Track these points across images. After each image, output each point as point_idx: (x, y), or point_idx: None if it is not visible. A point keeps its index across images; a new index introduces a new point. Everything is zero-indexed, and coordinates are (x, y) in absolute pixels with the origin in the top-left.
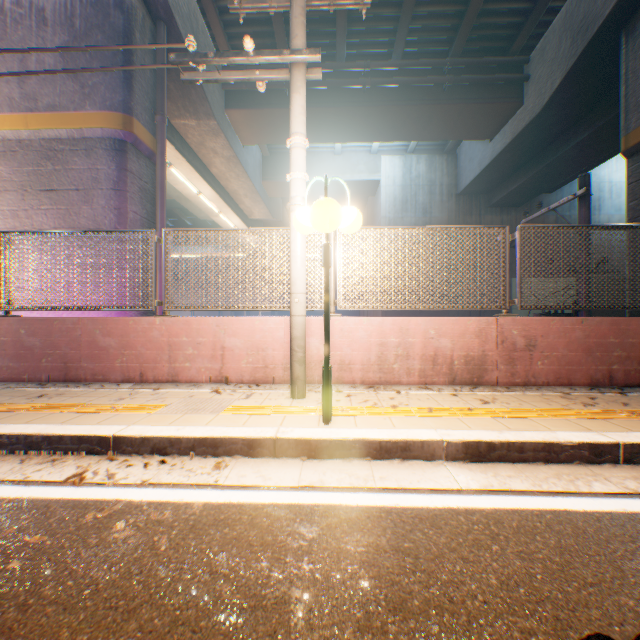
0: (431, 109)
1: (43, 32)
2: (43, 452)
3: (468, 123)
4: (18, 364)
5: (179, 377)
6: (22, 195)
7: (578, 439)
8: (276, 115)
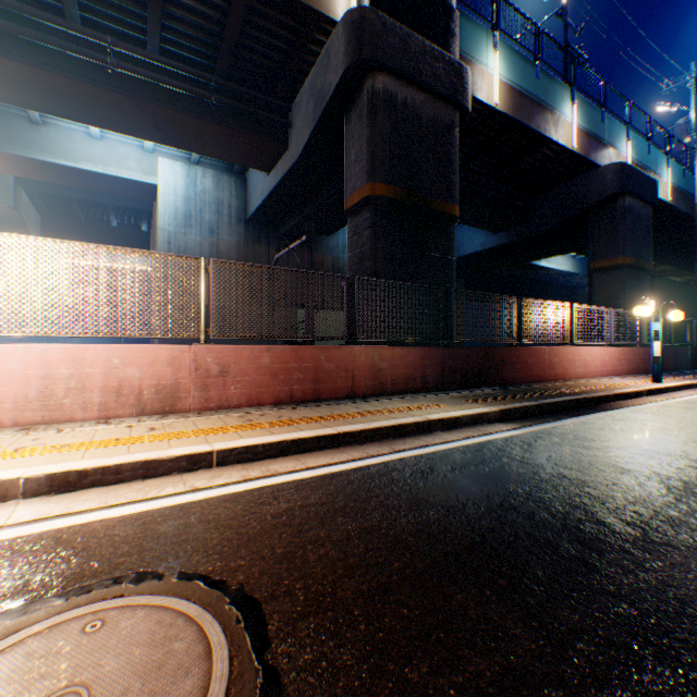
0: (200, 123)
1: None
2: None
3: (243, 150)
4: None
5: None
6: None
7: (181, 452)
8: None
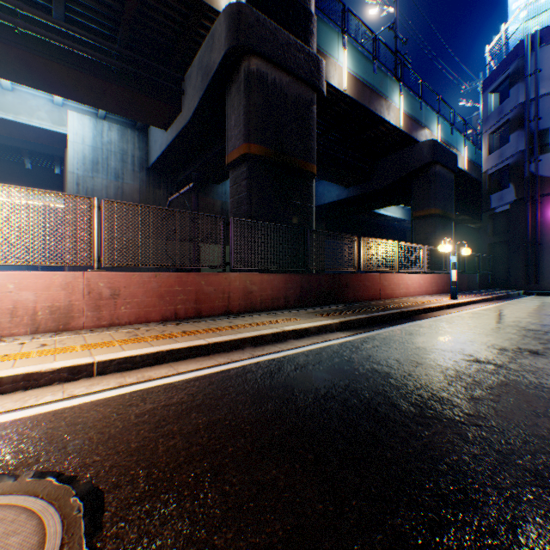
0: (103, 83)
1: None
2: None
3: (143, 110)
4: None
5: None
6: None
7: (63, 365)
8: None
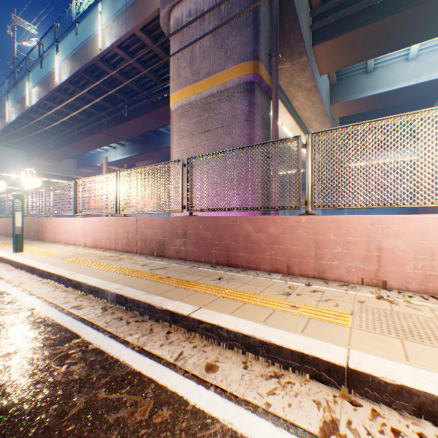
0: None
1: (202, 26)
2: (258, 357)
3: None
4: (197, 250)
5: (324, 274)
6: (191, 138)
7: None
8: (359, 34)
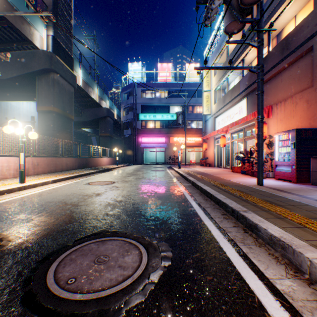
0: None
1: None
2: None
3: None
4: None
5: None
6: None
7: (65, 177)
8: None
